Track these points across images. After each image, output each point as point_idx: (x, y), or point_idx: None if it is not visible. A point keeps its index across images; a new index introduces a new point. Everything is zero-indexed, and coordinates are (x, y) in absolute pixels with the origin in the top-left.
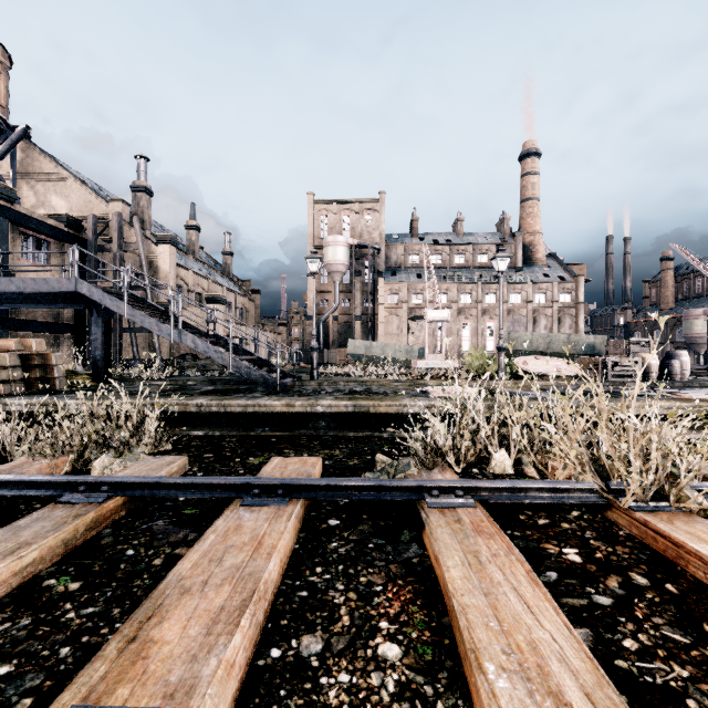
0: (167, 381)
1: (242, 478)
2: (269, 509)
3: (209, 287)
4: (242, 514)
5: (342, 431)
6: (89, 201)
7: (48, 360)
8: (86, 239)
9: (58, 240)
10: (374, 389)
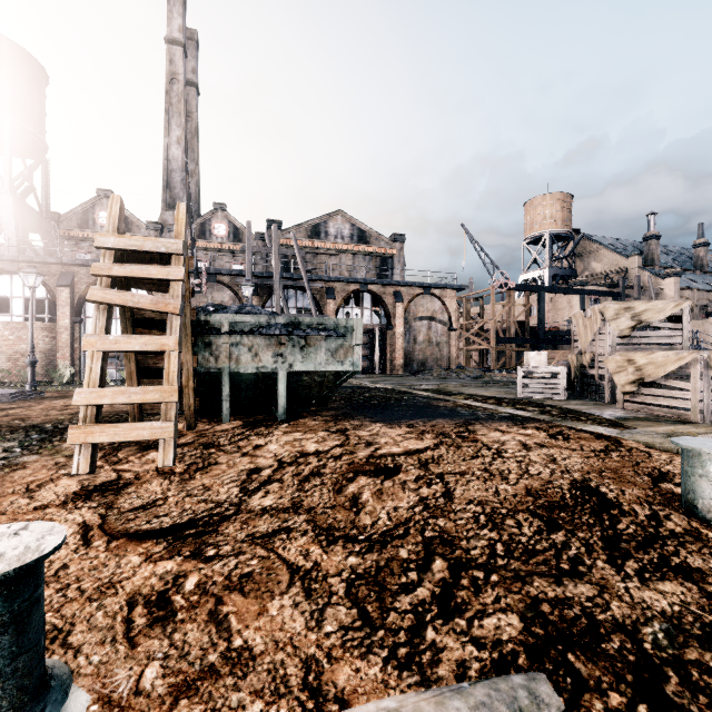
0: None
1: None
2: None
3: None
4: None
5: None
6: (614, 260)
7: None
8: (617, 291)
9: (603, 297)
10: None
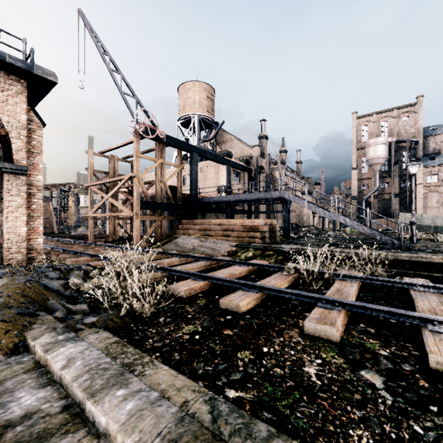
0: (317, 239)
1: None
2: None
3: (296, 184)
4: None
5: None
6: (243, 149)
7: (274, 228)
8: (251, 168)
9: (242, 171)
10: None
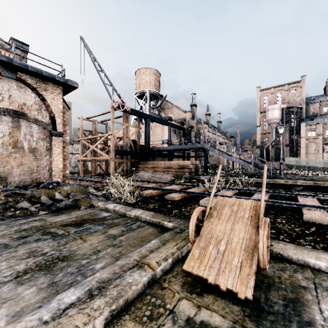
0: (224, 173)
1: (296, 193)
2: (308, 198)
3: (216, 137)
4: (302, 198)
5: (308, 191)
6: (179, 114)
7: (198, 166)
8: (185, 128)
9: (179, 129)
10: (316, 179)
